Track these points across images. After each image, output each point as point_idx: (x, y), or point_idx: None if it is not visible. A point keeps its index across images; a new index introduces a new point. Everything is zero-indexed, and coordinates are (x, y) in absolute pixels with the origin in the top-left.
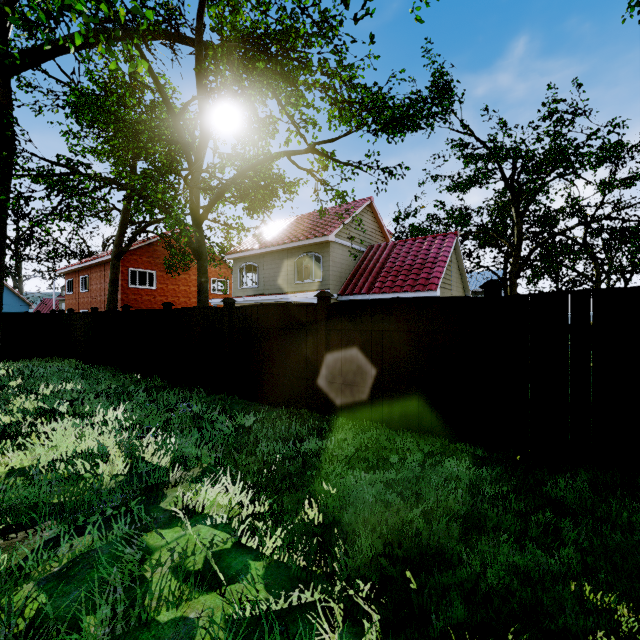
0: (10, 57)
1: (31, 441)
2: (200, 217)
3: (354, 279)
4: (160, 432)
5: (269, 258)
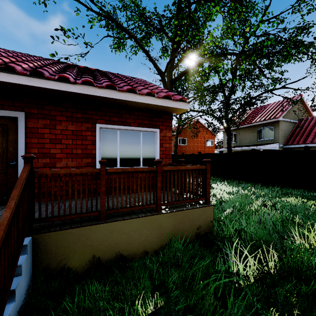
0: (174, 80)
1: (217, 186)
2: (229, 119)
3: (292, 137)
4: (253, 187)
5: (242, 130)
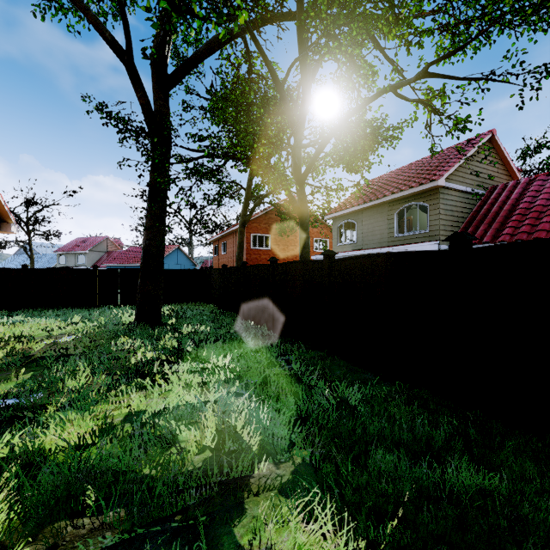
0: (168, 77)
1: (151, 384)
2: (302, 176)
3: (470, 227)
4: (254, 397)
5: (367, 213)
